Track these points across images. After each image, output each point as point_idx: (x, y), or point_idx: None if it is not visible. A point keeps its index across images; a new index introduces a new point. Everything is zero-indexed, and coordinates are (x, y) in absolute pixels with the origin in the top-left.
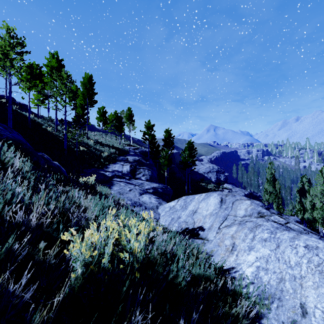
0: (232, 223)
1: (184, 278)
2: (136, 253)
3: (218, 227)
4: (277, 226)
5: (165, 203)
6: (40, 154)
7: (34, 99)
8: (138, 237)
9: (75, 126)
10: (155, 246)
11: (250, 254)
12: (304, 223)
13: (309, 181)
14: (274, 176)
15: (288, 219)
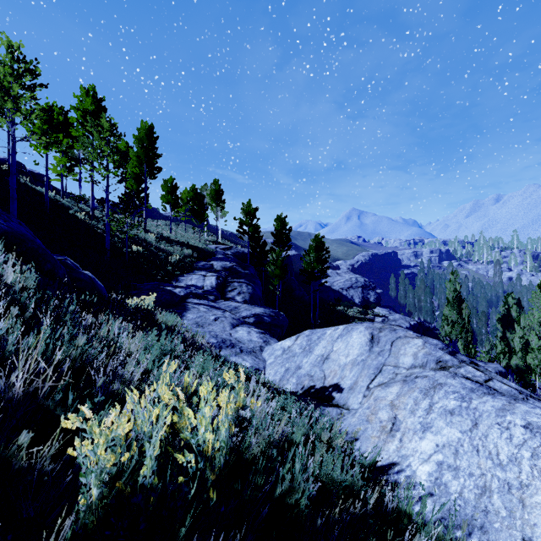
0: (390, 379)
1: (304, 489)
2: (211, 453)
3: (366, 385)
4: (472, 386)
5: (276, 341)
6: (59, 258)
7: (56, 166)
8: (214, 421)
9: (123, 211)
10: (252, 429)
11: (425, 439)
12: (510, 373)
13: (519, 304)
14: (460, 294)
15: (489, 373)
